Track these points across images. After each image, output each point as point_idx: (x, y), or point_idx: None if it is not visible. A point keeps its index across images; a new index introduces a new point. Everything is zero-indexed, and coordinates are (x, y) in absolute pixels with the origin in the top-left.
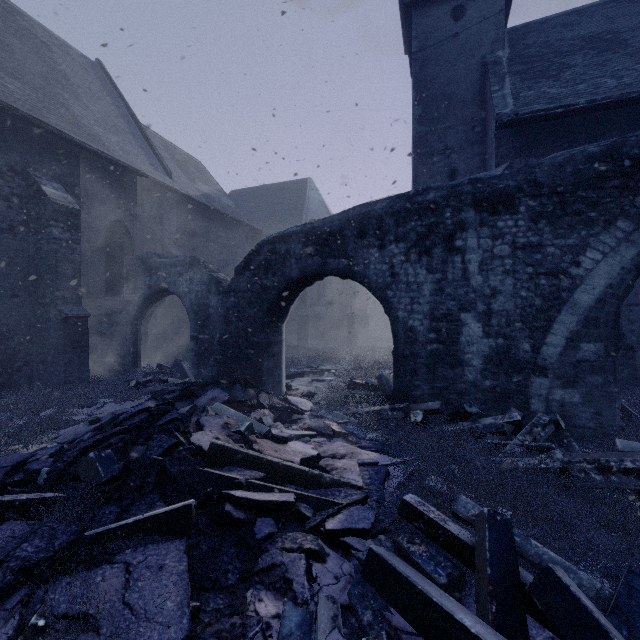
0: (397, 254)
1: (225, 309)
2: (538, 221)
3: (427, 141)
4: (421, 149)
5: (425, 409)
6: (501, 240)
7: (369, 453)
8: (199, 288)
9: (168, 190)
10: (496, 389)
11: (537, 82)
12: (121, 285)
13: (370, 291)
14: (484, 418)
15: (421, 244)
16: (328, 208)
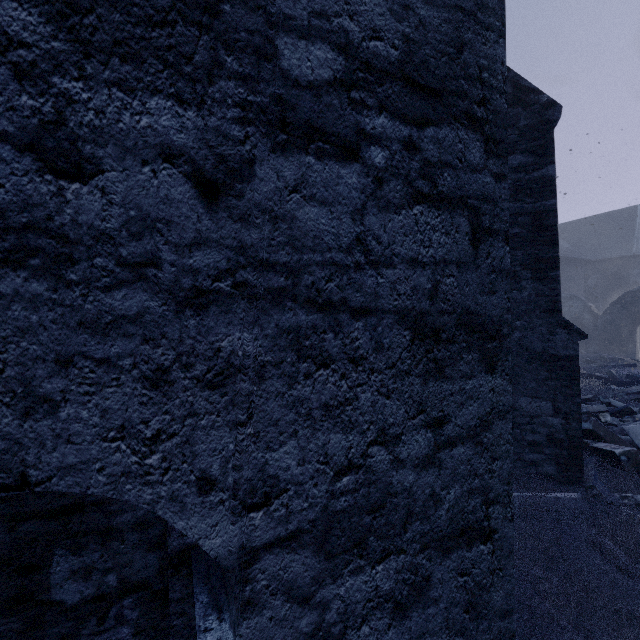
0: None
1: (603, 321)
2: None
3: None
4: None
5: None
6: None
7: None
8: (576, 310)
9: None
10: None
11: None
12: None
13: None
14: None
15: None
16: None
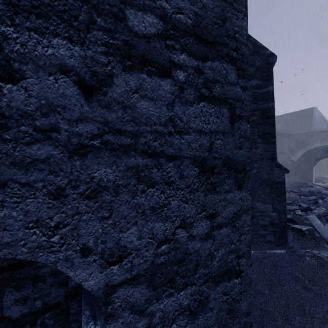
0: None
1: (297, 164)
2: None
3: None
4: None
5: None
6: None
7: None
8: (284, 159)
9: None
10: None
11: None
12: None
13: None
14: None
15: None
16: (325, 119)
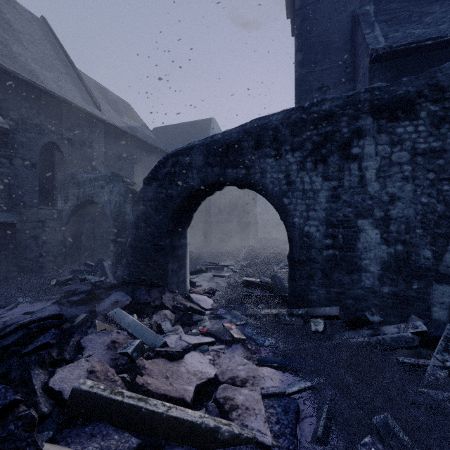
0: (293, 163)
1: (135, 216)
2: (440, 126)
3: (307, 81)
4: (302, 87)
5: (323, 314)
6: (400, 146)
7: (271, 372)
8: (117, 198)
9: (97, 120)
10: (395, 295)
11: (402, 26)
12: (55, 196)
13: (267, 199)
14: (385, 326)
15: (317, 153)
16: None
